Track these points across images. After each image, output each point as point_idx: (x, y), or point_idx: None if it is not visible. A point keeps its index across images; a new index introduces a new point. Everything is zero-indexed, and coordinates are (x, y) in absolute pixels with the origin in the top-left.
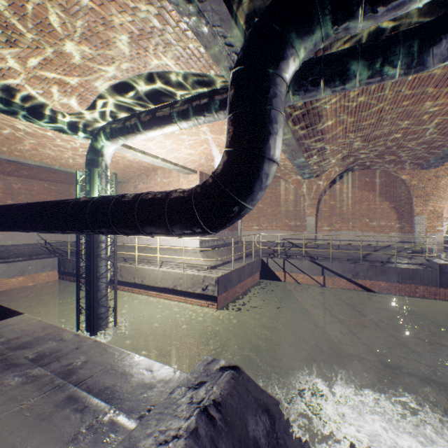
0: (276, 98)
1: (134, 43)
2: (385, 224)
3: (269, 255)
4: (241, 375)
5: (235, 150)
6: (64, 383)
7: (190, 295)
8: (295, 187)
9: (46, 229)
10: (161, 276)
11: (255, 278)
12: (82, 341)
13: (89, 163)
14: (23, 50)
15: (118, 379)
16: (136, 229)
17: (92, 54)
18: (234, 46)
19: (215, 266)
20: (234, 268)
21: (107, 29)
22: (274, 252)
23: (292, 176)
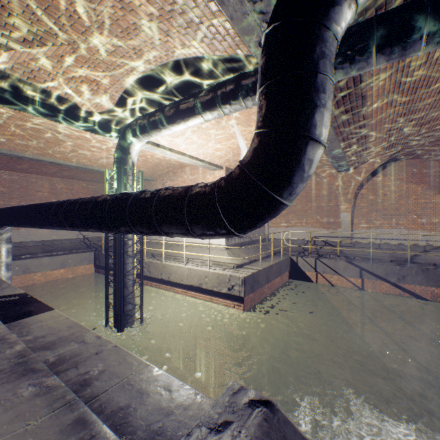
0: (323, 59)
1: (154, 27)
2: (437, 221)
3: (298, 254)
4: (276, 415)
5: (269, 130)
6: (75, 400)
7: (215, 294)
8: (328, 181)
9: (72, 228)
10: (187, 274)
11: (283, 277)
12: (102, 345)
13: (116, 161)
14: (49, 48)
15: (133, 397)
16: (154, 229)
17: (114, 46)
18: (265, 13)
19: (242, 264)
20: (261, 267)
21: (126, 14)
22: (304, 250)
23: (324, 169)
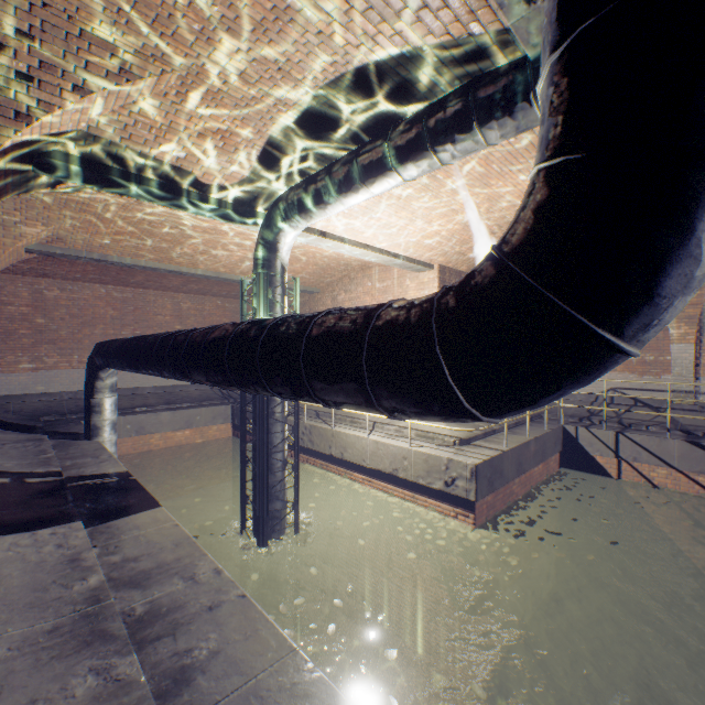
0: None
1: (308, 7)
2: None
3: (578, 421)
4: None
5: (586, 155)
6: None
7: (421, 491)
8: None
9: (182, 378)
10: (371, 450)
11: (549, 465)
12: (221, 592)
13: (257, 264)
14: (144, 82)
15: None
16: (304, 394)
17: (243, 61)
18: None
19: (469, 439)
20: (507, 446)
21: None
22: (591, 414)
23: None
